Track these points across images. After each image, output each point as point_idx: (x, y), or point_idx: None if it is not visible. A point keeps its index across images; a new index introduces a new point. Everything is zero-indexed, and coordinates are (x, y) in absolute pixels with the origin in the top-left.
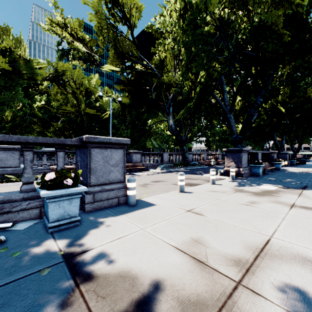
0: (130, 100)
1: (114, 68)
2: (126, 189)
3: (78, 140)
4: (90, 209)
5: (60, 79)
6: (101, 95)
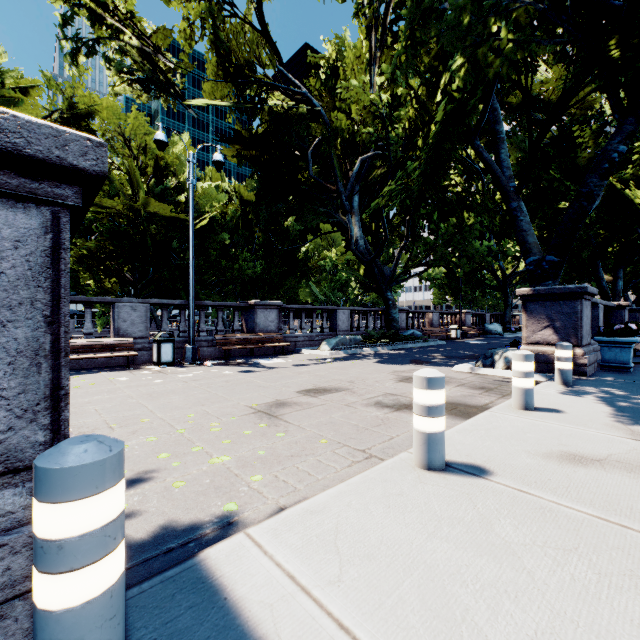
0: (257, 182)
1: (217, 103)
2: None
3: None
4: None
5: (85, 129)
6: (162, 141)
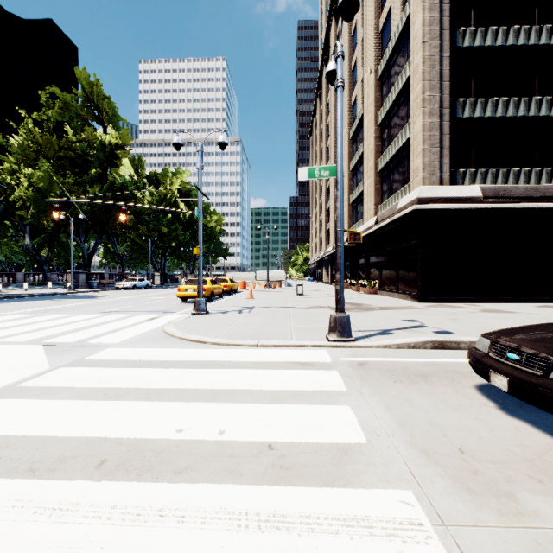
0: None
1: None
2: None
3: None
4: None
5: None
6: None
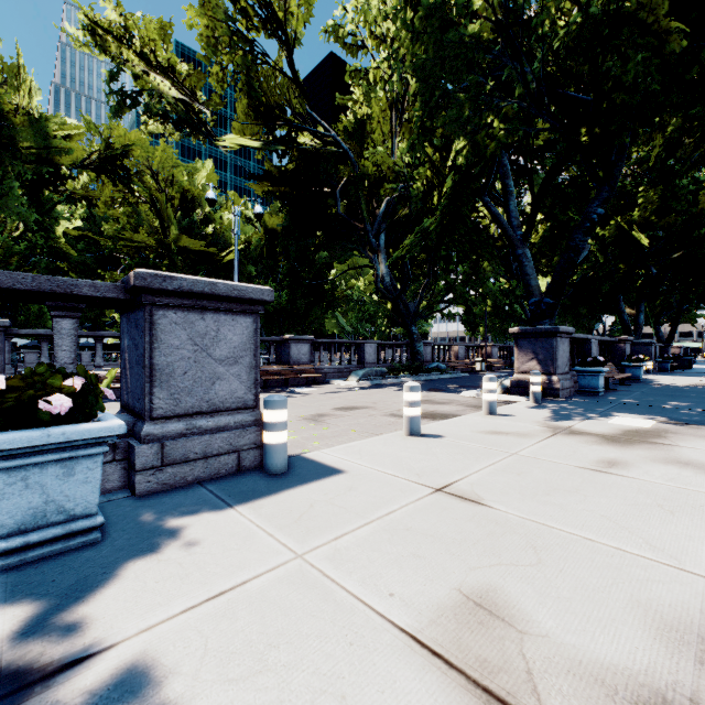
0: (287, 219)
1: (248, 143)
2: (263, 429)
3: (117, 286)
4: (151, 488)
5: (118, 166)
6: (213, 199)
